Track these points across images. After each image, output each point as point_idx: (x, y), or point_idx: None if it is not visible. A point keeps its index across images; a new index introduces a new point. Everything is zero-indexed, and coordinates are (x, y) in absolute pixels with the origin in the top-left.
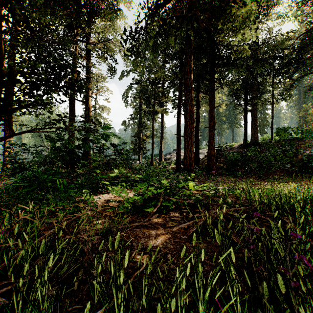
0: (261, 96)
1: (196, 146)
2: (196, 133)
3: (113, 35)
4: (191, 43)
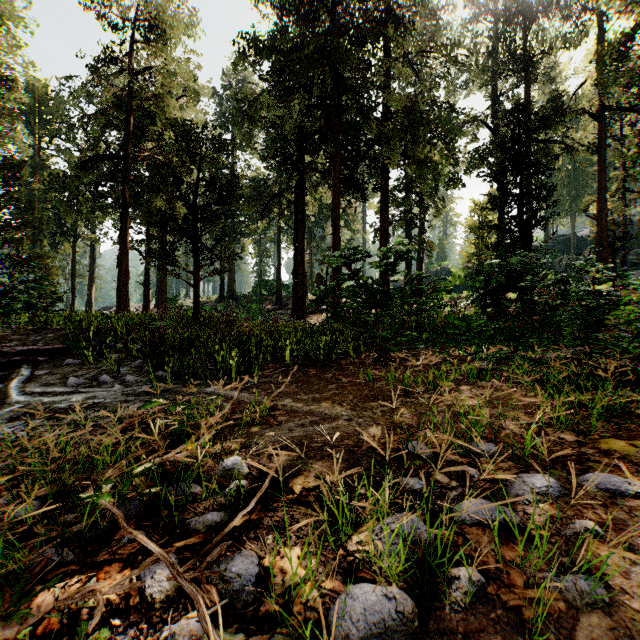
0: (239, 240)
1: (146, 297)
2: (145, 281)
3: (3, 123)
4: (127, 205)
